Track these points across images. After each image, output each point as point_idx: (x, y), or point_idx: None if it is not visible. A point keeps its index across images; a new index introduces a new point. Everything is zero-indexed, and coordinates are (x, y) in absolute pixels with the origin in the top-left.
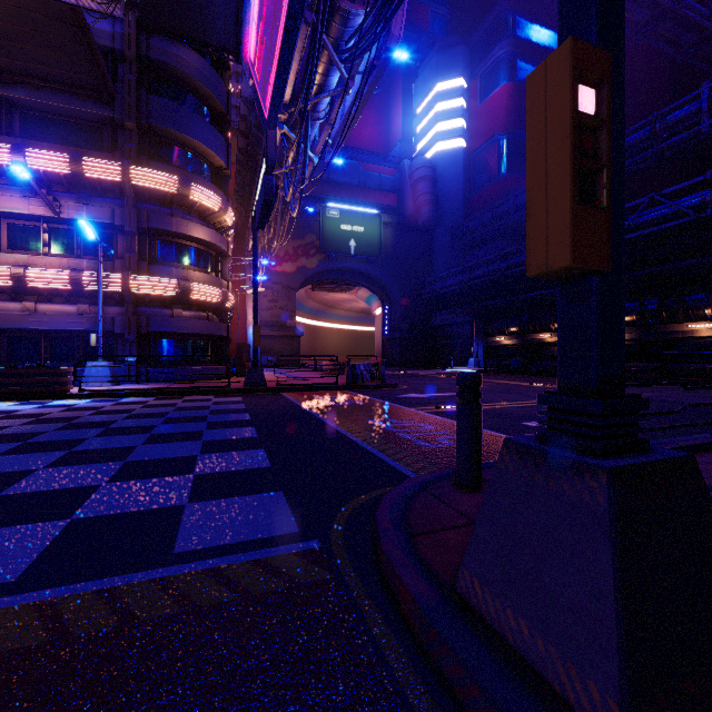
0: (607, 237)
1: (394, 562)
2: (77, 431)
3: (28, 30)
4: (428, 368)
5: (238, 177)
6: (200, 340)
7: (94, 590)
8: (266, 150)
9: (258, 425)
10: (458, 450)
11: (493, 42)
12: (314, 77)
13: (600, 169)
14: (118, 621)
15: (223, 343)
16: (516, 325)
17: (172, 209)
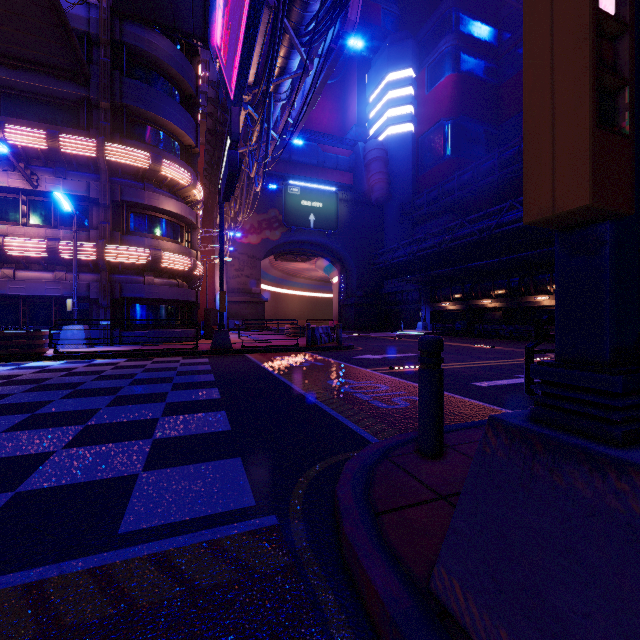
0: (630, 171)
1: (358, 550)
2: (44, 392)
3: (6, 12)
4: (381, 331)
5: (207, 156)
6: (171, 306)
7: (19, 584)
8: (230, 126)
9: (222, 386)
10: (420, 416)
11: (439, 37)
12: (276, 59)
13: (621, 87)
14: (38, 629)
15: (192, 308)
16: (460, 292)
17: (145, 184)
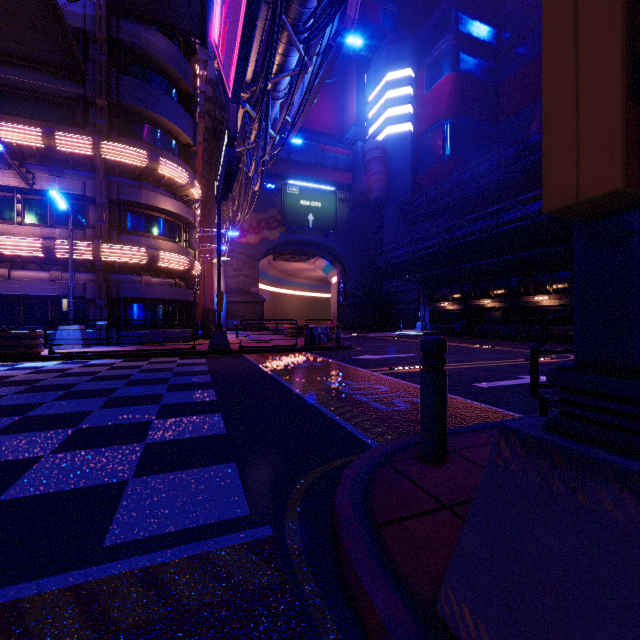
0: None
1: (358, 567)
2: (37, 394)
3: None
4: (380, 331)
5: (205, 155)
6: (168, 305)
7: None
8: (227, 123)
9: (218, 387)
10: (422, 419)
11: (438, 36)
12: (274, 56)
13: None
14: None
15: (190, 308)
16: (459, 292)
17: (142, 182)
